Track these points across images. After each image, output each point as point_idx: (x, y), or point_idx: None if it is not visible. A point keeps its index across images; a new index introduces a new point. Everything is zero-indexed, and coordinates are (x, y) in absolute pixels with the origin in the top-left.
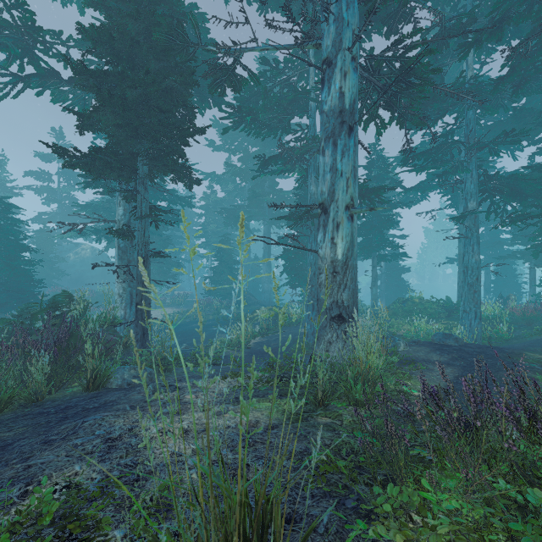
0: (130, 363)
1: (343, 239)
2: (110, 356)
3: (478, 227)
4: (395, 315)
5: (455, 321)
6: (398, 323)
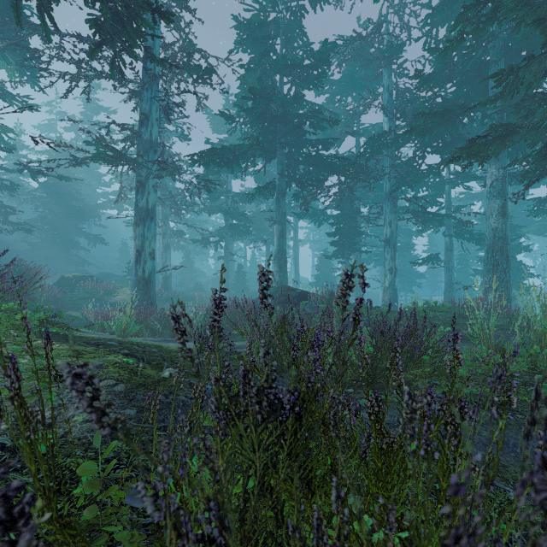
0: None
1: (386, 280)
2: None
3: None
4: None
5: None
6: None
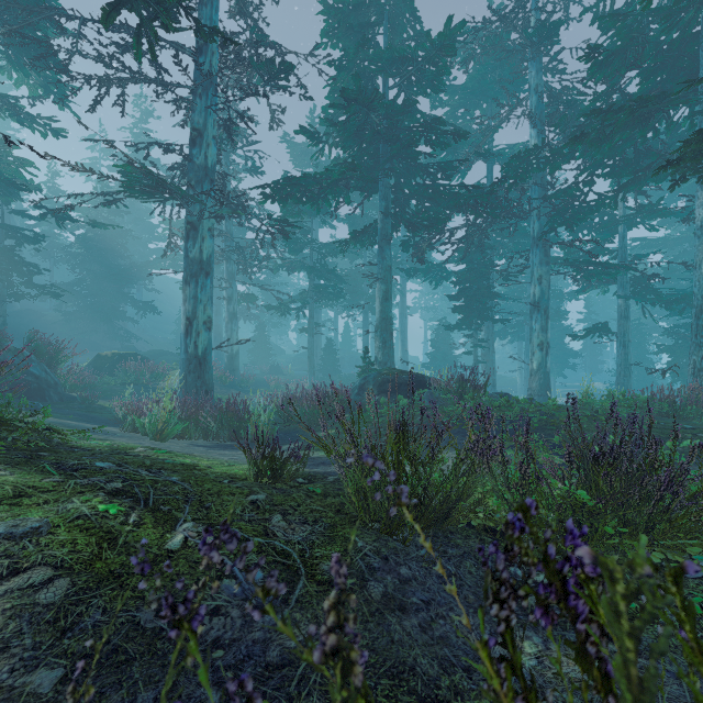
0: None
1: (534, 360)
2: None
3: None
4: None
5: None
6: None
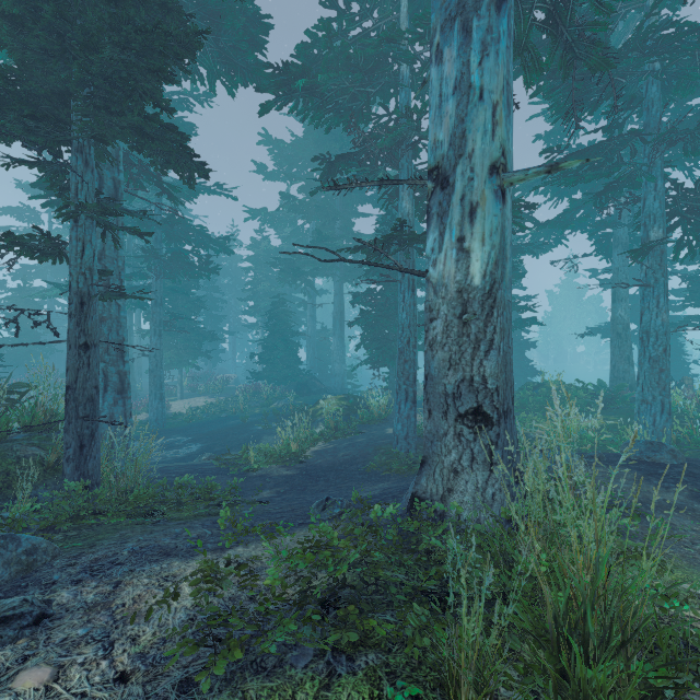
0: (1, 521)
1: (485, 239)
2: (11, 492)
3: (665, 268)
4: (522, 407)
5: (615, 416)
6: (531, 420)
